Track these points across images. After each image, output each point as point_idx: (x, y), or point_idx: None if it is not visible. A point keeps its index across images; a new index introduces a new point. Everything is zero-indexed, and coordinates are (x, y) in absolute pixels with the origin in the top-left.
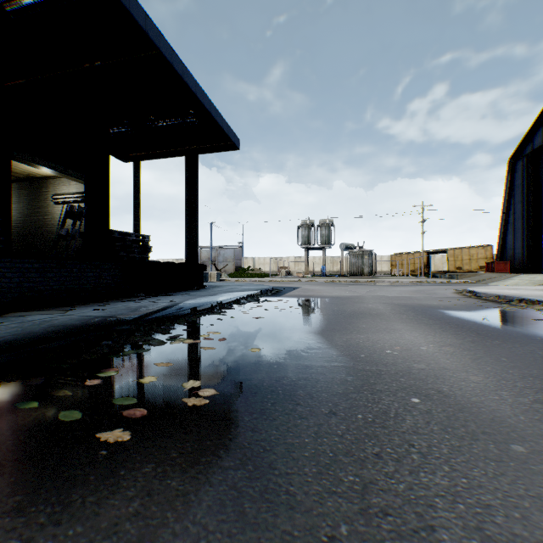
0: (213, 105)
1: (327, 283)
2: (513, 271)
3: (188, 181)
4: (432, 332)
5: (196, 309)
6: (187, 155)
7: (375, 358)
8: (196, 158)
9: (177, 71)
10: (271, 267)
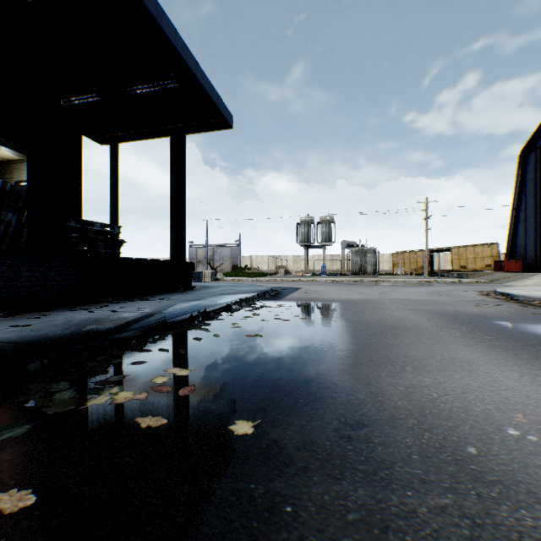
0: (199, 67)
1: (330, 283)
2: (525, 269)
3: (173, 165)
4: (532, 367)
5: (166, 323)
6: (171, 135)
7: (507, 461)
8: (183, 138)
9: (148, 9)
10: (269, 266)
